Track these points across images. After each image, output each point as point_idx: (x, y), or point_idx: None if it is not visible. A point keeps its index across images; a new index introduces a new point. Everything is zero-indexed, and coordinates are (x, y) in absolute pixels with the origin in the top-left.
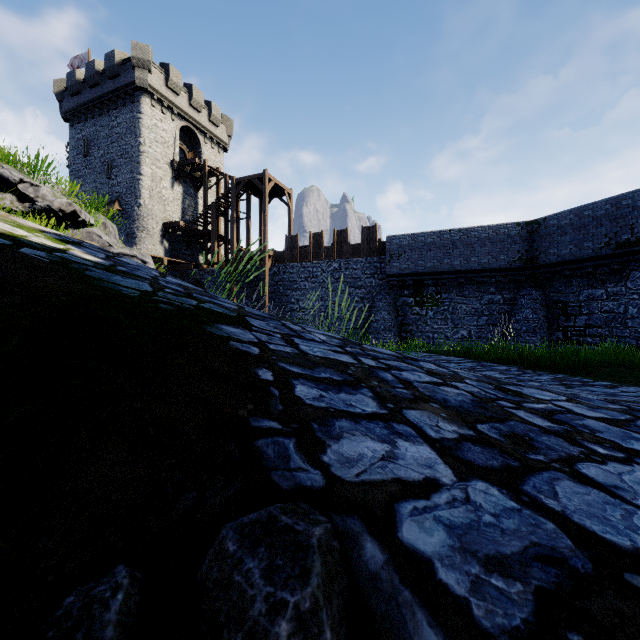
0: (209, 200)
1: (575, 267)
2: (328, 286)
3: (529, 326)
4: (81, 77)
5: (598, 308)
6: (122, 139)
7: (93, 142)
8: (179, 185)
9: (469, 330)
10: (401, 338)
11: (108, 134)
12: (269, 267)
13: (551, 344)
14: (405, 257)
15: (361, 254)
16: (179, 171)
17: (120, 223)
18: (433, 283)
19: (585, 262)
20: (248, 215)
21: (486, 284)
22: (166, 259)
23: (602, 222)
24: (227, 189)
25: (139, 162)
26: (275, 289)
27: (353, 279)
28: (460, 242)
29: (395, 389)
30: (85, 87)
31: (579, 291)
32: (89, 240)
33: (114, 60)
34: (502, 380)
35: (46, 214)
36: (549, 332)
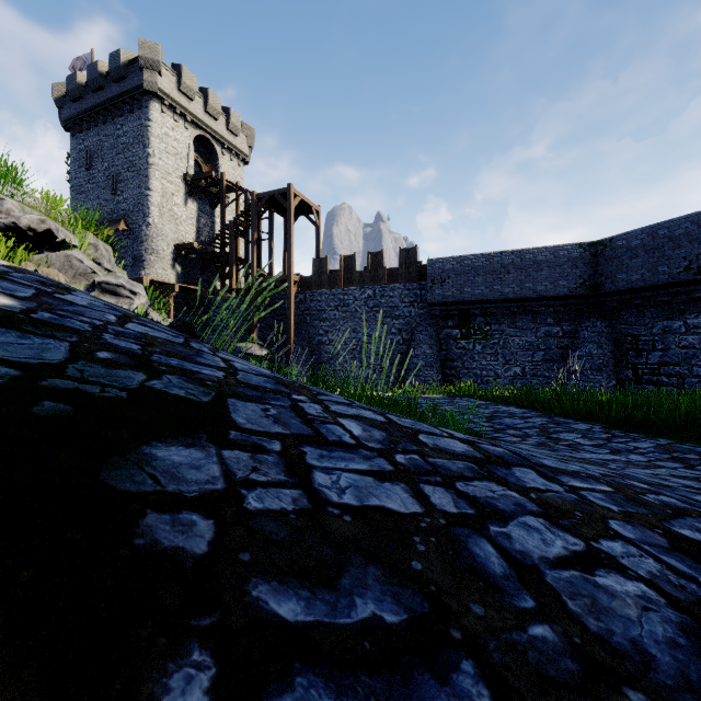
0: (227, 219)
1: (648, 295)
2: (361, 316)
3: (593, 363)
4: (83, 80)
5: (675, 343)
6: (129, 150)
7: (96, 153)
8: (193, 202)
9: (523, 367)
10: (444, 375)
11: (113, 144)
12: (294, 294)
13: (619, 384)
14: (449, 283)
15: (399, 280)
16: (193, 186)
17: (126, 245)
18: (481, 313)
19: (660, 289)
20: (271, 235)
21: (542, 314)
22: (178, 285)
23: (681, 243)
24: (247, 206)
25: (148, 176)
26: (301, 319)
27: (389, 308)
28: (513, 266)
29: (527, 630)
30: (87, 91)
31: (652, 323)
32: (67, 265)
33: (119, 60)
34: (648, 499)
35: (12, 233)
36: (616, 370)
